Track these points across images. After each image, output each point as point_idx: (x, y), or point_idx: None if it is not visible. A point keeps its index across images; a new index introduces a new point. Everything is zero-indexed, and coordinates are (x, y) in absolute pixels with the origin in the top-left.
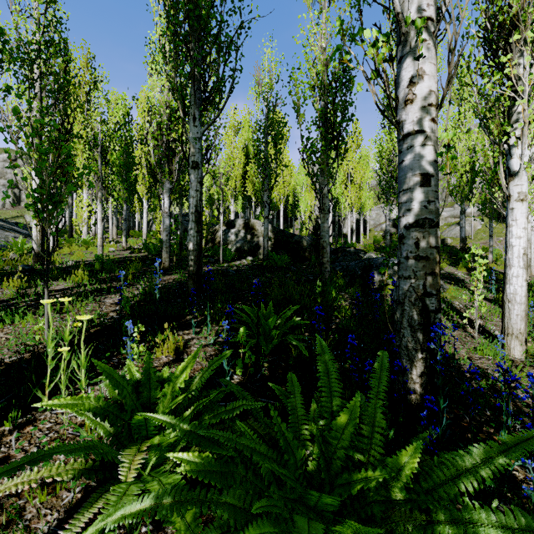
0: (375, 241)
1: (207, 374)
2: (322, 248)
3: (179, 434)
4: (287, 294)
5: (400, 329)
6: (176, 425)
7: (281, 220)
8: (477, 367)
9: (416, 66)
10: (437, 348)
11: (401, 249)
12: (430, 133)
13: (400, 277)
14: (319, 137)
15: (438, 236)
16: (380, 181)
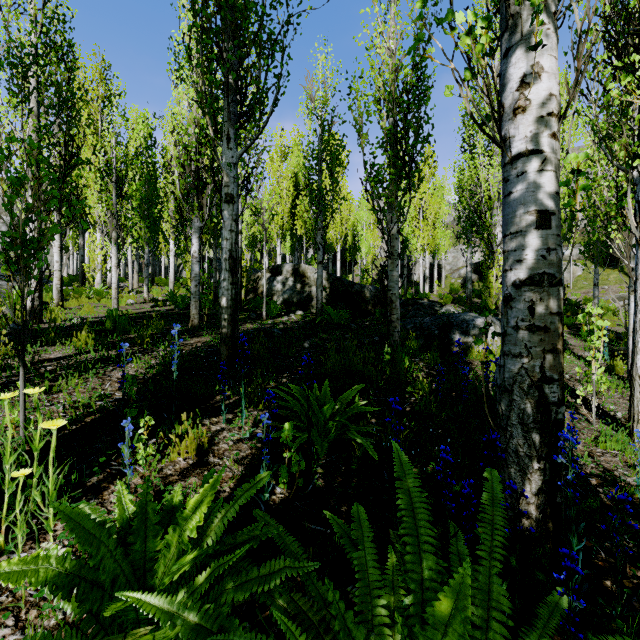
0: (453, 290)
1: (232, 512)
2: (390, 302)
3: (181, 634)
4: (347, 363)
5: (506, 426)
6: (177, 616)
7: (338, 265)
8: (602, 468)
9: (531, 60)
10: (568, 463)
11: (508, 315)
12: (549, 154)
13: (506, 354)
14: (387, 163)
15: (561, 298)
16: (459, 217)
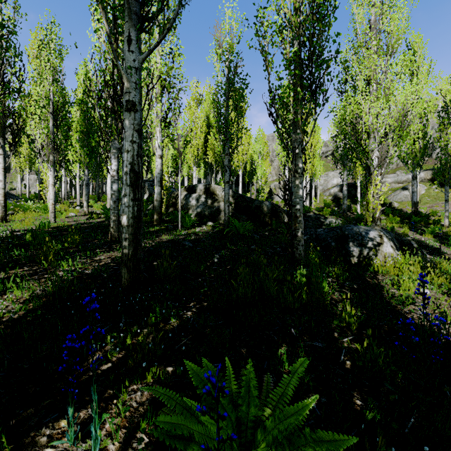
0: (326, 205)
1: None
2: (295, 217)
3: None
4: (258, 284)
5: None
6: None
7: (240, 185)
8: None
9: None
10: None
11: None
12: None
13: None
14: (290, 88)
15: None
16: (336, 147)
